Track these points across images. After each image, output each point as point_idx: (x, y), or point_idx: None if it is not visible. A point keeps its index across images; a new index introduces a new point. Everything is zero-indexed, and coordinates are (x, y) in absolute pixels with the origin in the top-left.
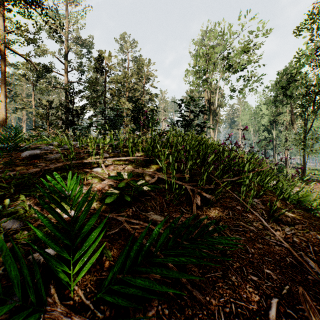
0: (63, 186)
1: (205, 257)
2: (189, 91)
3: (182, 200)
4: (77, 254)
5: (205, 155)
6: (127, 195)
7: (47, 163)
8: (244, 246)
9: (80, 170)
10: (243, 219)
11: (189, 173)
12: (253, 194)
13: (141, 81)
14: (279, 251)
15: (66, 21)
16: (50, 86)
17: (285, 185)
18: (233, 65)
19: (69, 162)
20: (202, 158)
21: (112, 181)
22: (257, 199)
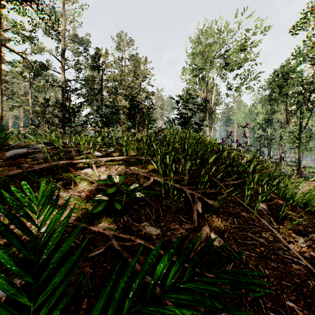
0: (30, 198)
1: (219, 308)
2: (185, 89)
3: (181, 206)
4: (40, 296)
5: (204, 155)
6: (117, 203)
7: (33, 163)
8: (256, 266)
9: (68, 171)
10: (250, 229)
11: (188, 174)
12: (260, 200)
13: (137, 79)
14: (297, 271)
15: (63, 20)
16: (47, 84)
17: (295, 189)
18: (229, 64)
19: (56, 162)
20: (201, 157)
21: (102, 184)
22: (262, 203)
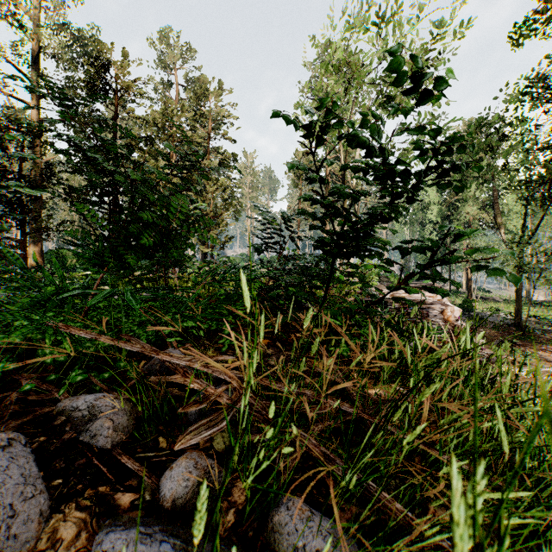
0: None
1: None
2: (299, 153)
3: None
4: None
5: None
6: None
7: None
8: None
9: None
10: None
11: None
12: None
13: (202, 126)
14: None
15: None
16: None
17: None
18: (392, 98)
19: None
20: None
21: None
22: None
